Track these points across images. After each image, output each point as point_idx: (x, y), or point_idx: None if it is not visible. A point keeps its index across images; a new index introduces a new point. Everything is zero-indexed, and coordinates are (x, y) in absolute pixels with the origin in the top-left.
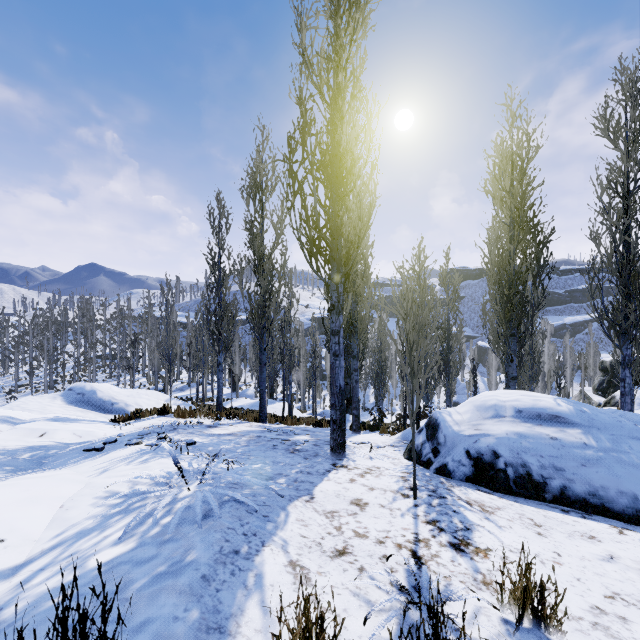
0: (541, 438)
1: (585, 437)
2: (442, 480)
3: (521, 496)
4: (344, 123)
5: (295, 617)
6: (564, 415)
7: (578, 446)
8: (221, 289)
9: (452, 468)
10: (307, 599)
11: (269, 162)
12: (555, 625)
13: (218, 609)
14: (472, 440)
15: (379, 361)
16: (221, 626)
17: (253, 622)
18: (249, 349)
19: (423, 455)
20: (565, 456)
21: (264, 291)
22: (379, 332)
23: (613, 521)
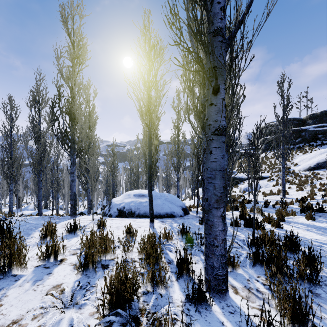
0: (137, 201)
1: (147, 199)
2: (108, 217)
3: (128, 217)
4: (74, 100)
5: (47, 225)
6: (145, 194)
7: (145, 202)
8: (12, 149)
9: (112, 214)
10: (49, 221)
11: (43, 106)
12: (105, 227)
13: (28, 233)
14: (119, 205)
15: (106, 184)
16: (29, 234)
17: (37, 233)
18: (30, 182)
19: (106, 213)
20: (141, 205)
21: (41, 153)
22: (107, 170)
23: (147, 218)
